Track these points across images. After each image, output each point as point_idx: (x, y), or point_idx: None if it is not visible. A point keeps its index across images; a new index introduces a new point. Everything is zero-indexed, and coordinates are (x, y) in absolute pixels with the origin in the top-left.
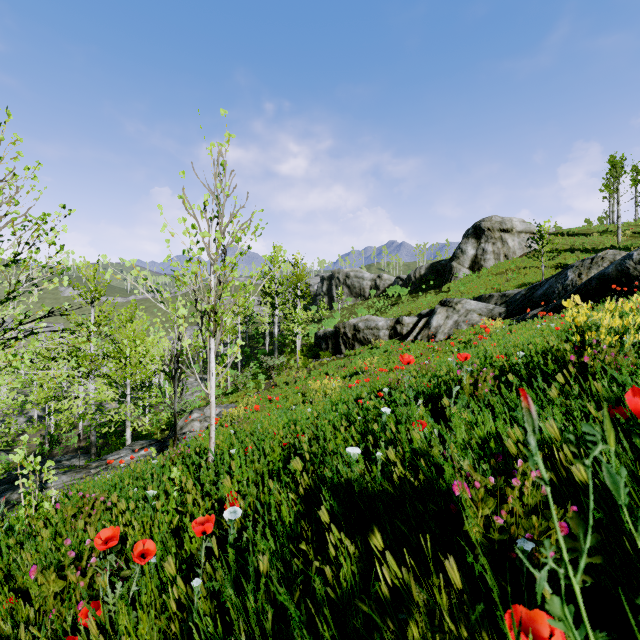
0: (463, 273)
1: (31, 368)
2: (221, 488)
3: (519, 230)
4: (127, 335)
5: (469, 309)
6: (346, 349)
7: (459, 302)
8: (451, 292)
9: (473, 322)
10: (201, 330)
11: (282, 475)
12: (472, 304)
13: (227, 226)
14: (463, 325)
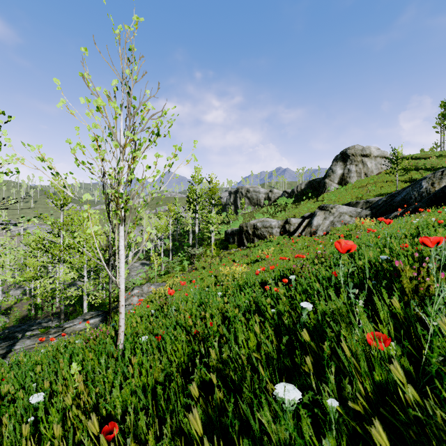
0: (334, 187)
1: (24, 256)
2: (112, 399)
3: (375, 155)
4: (84, 231)
5: (342, 212)
6: (248, 242)
7: (334, 207)
8: (325, 201)
9: (345, 222)
10: (109, 217)
11: (181, 398)
12: (344, 208)
13: (137, 114)
14: (337, 224)
